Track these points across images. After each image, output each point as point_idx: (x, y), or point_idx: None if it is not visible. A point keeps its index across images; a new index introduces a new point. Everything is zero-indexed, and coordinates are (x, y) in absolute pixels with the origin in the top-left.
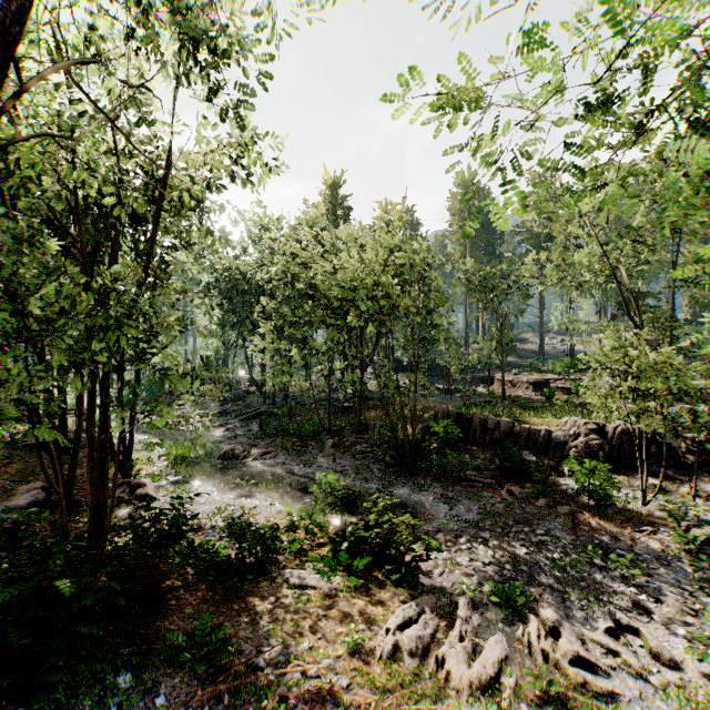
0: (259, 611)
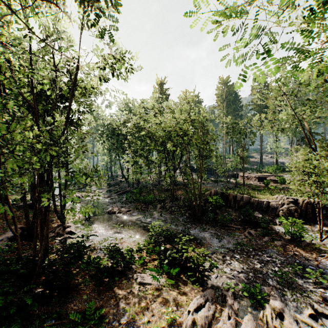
0: (121, 298)
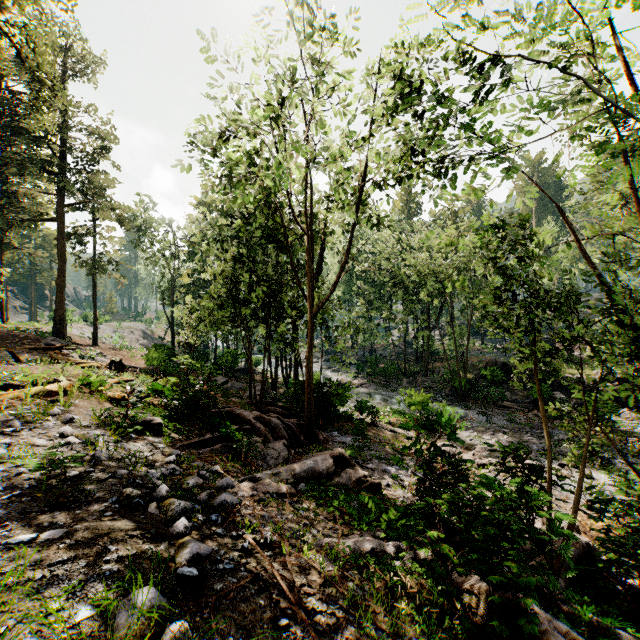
0: (376, 433)
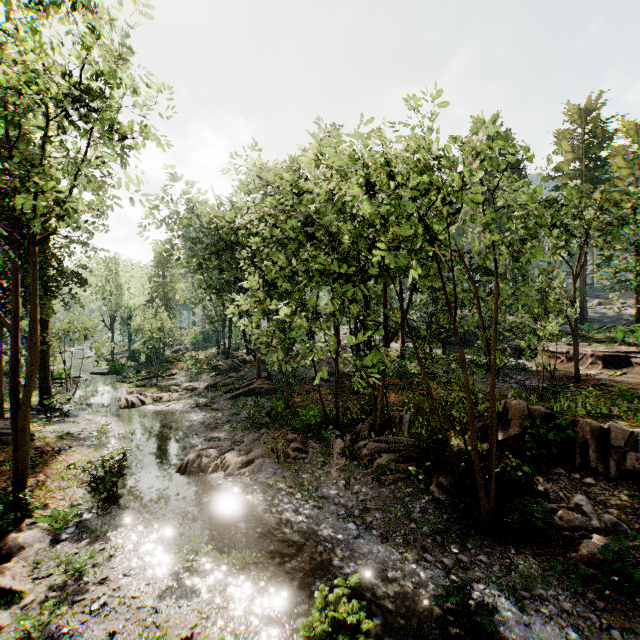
0: None
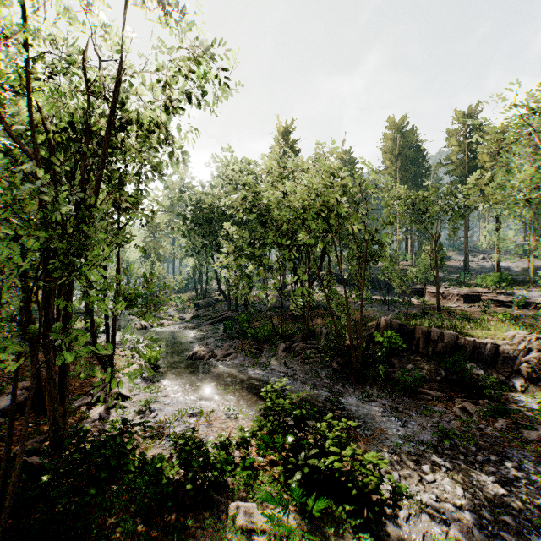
0: None
